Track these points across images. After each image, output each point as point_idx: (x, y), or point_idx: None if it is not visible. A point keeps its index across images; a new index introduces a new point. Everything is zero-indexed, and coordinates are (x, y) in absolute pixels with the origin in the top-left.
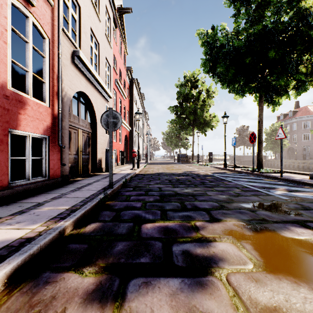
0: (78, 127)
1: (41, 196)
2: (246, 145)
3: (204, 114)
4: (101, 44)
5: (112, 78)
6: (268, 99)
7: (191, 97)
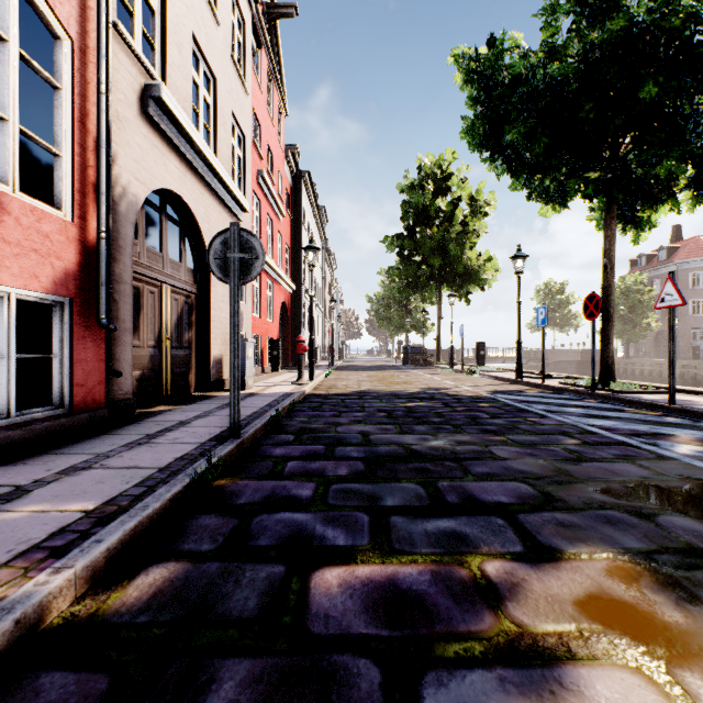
0: (161, 279)
1: (38, 463)
2: (560, 327)
3: (465, 254)
4: (221, 80)
5: (249, 164)
6: (625, 213)
7: (436, 213)
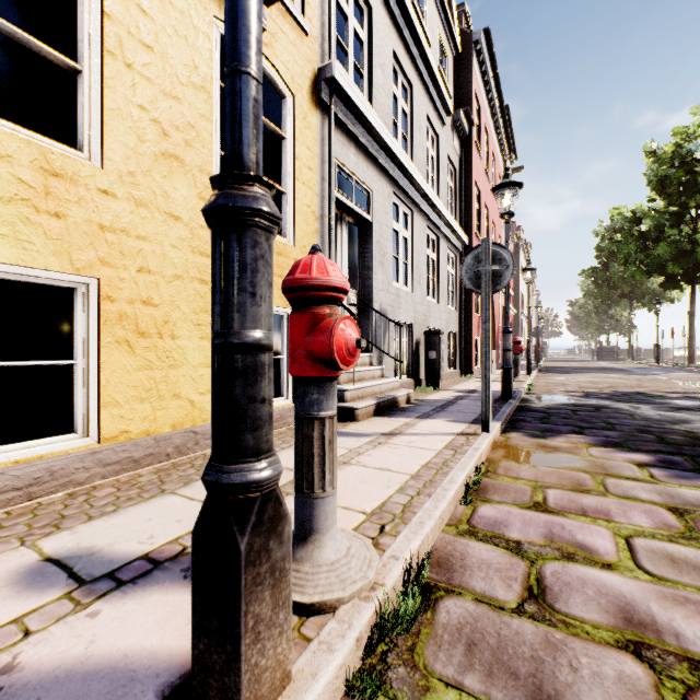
0: None
1: None
2: None
3: (649, 281)
4: None
5: None
6: None
7: None
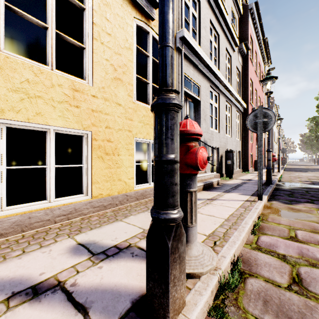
0: None
1: None
2: None
3: None
4: None
5: None
6: None
7: None
